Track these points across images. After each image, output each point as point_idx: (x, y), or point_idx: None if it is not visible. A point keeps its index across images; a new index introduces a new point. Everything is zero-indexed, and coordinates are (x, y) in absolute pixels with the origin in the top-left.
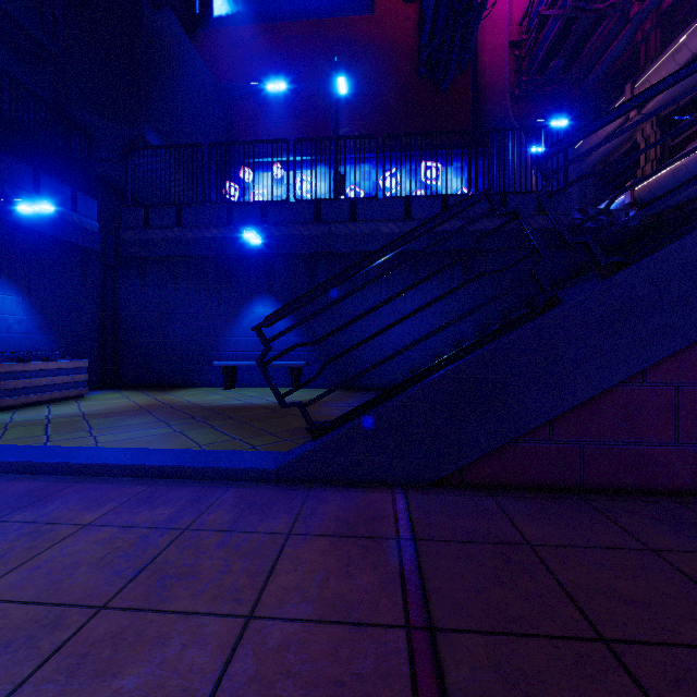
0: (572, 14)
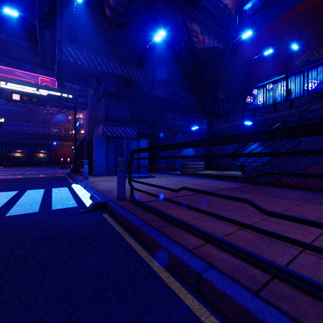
0: None
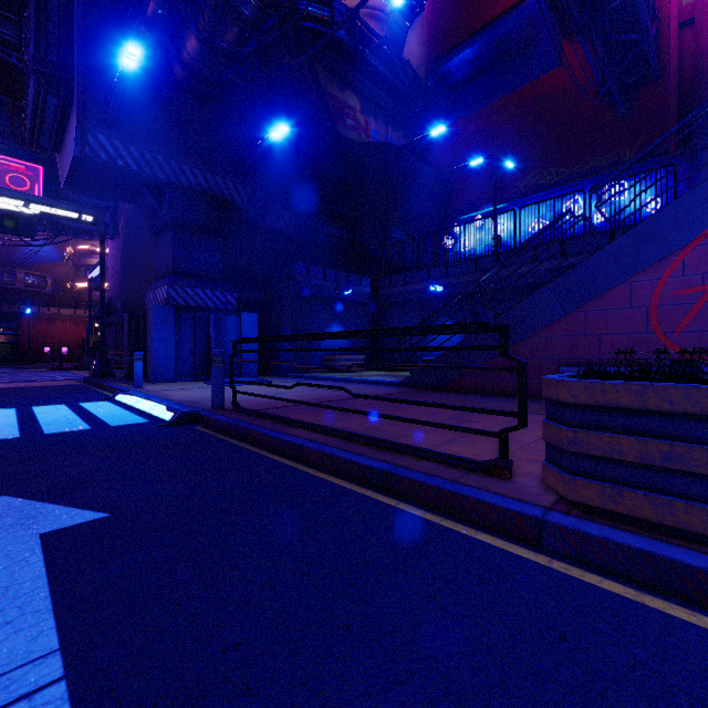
0: None
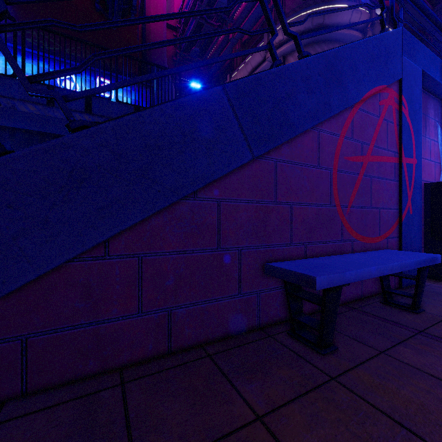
0: (200, 20)
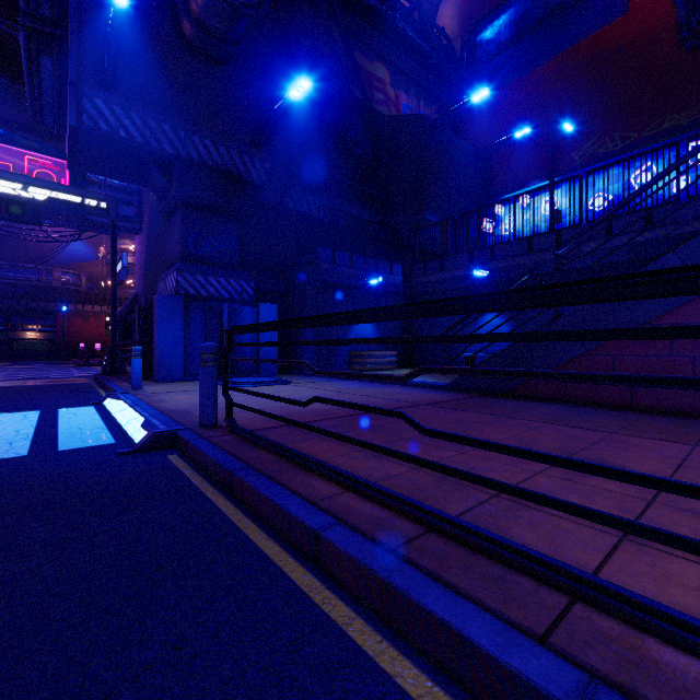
0: None
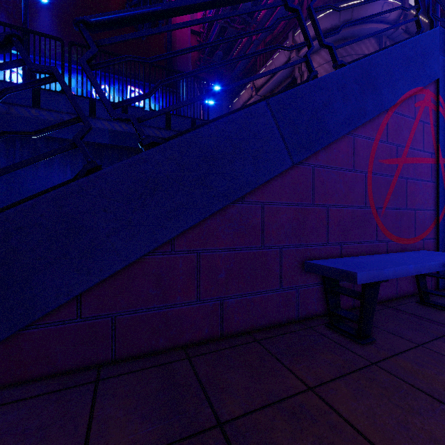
0: (224, 25)
